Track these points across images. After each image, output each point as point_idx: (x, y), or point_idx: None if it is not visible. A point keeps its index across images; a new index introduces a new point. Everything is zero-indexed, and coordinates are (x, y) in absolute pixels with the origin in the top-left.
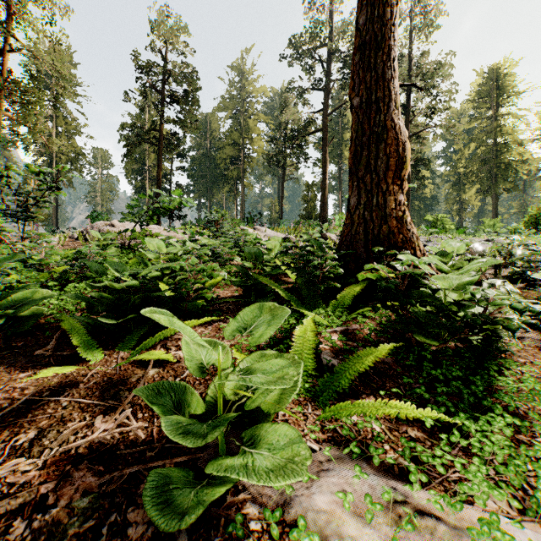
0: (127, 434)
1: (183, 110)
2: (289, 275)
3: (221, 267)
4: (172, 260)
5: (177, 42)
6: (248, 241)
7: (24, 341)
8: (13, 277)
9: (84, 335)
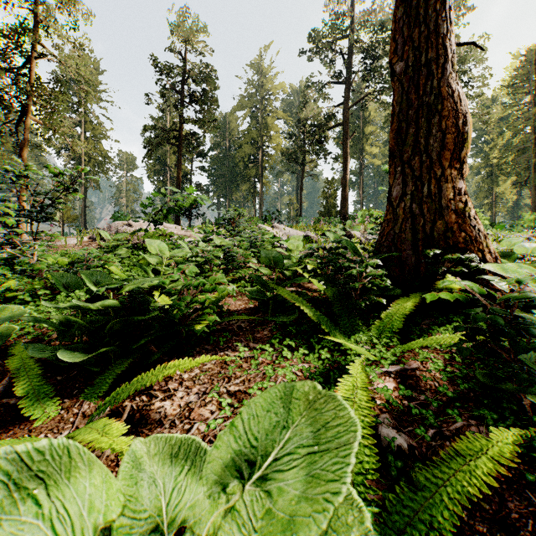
0: None
1: (202, 110)
2: (314, 282)
3: (234, 271)
4: (178, 264)
5: (196, 42)
6: (266, 241)
7: None
8: (8, 283)
9: (36, 377)
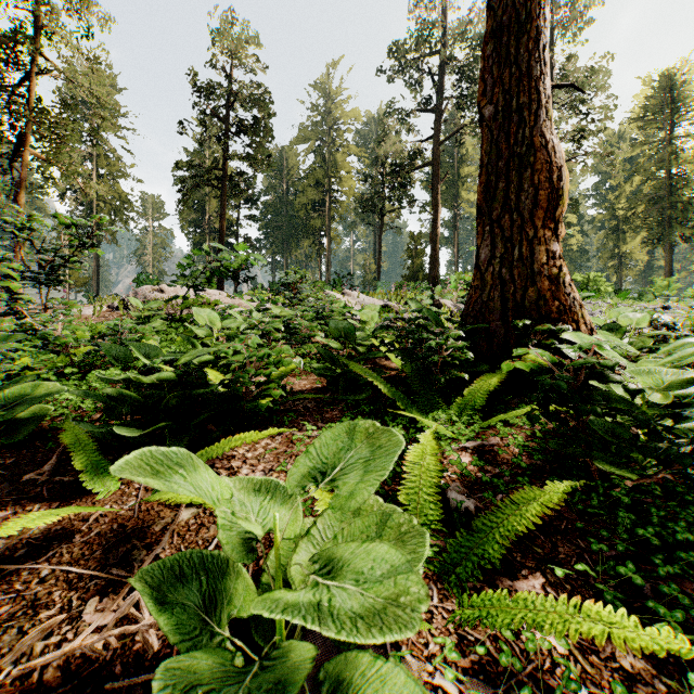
0: (131, 639)
1: (252, 142)
2: (392, 358)
3: (297, 347)
4: (231, 338)
5: (245, 56)
6: (335, 310)
7: (16, 456)
8: (23, 361)
9: (92, 452)
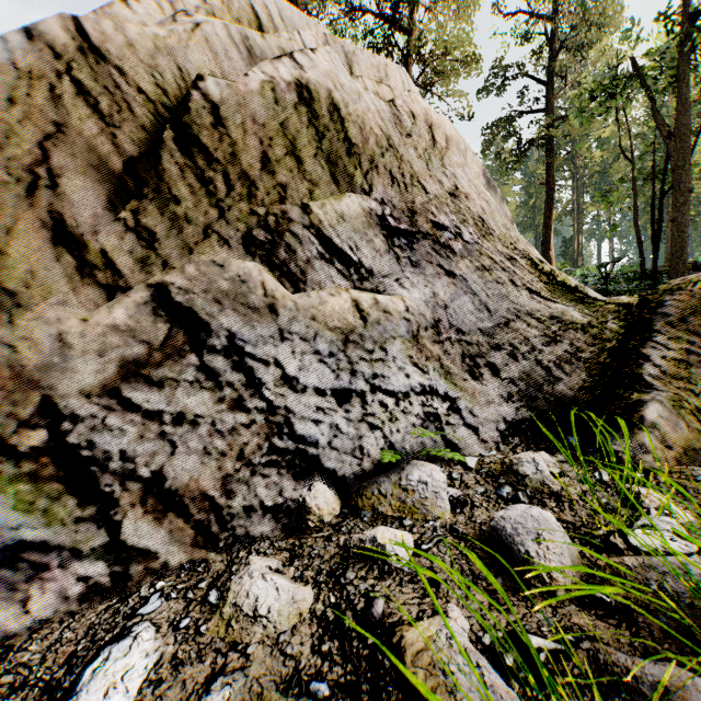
0: None
1: None
2: None
3: None
4: None
5: None
6: None
7: None
8: None
9: None
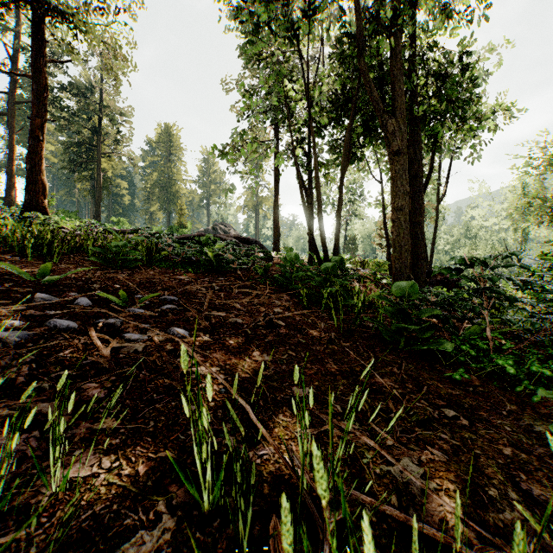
0: None
1: None
2: None
3: None
4: None
5: None
6: None
7: None
8: None
9: None
